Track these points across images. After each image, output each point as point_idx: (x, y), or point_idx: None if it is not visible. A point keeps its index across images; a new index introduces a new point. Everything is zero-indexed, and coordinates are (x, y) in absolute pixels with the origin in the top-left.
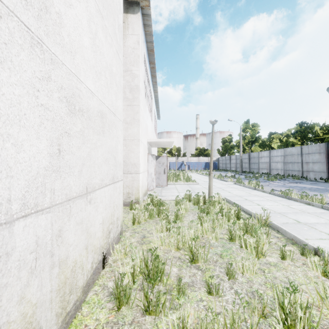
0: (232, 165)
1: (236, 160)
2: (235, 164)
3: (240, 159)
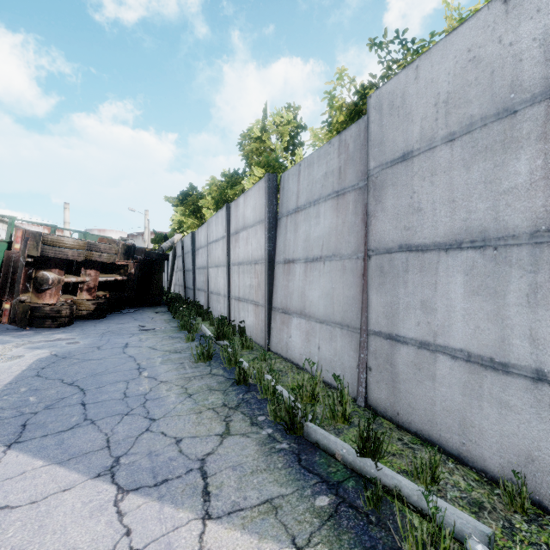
0: None
1: None
2: None
3: None
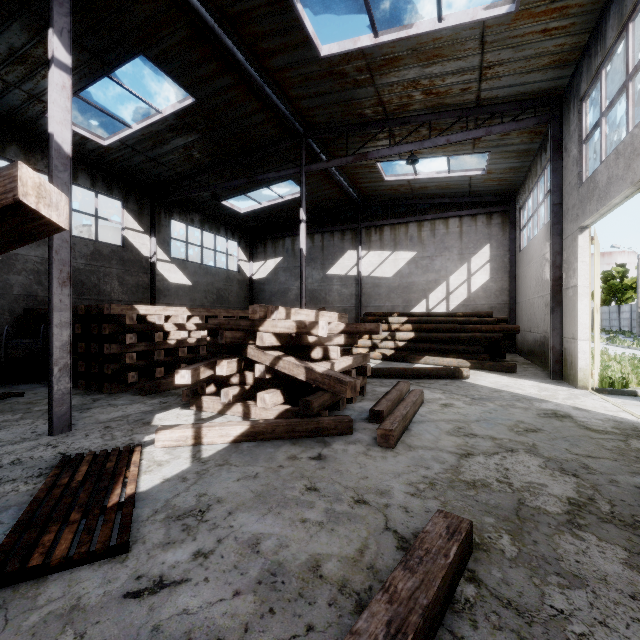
0: (622, 322)
1: (632, 313)
2: (628, 320)
3: (637, 311)
